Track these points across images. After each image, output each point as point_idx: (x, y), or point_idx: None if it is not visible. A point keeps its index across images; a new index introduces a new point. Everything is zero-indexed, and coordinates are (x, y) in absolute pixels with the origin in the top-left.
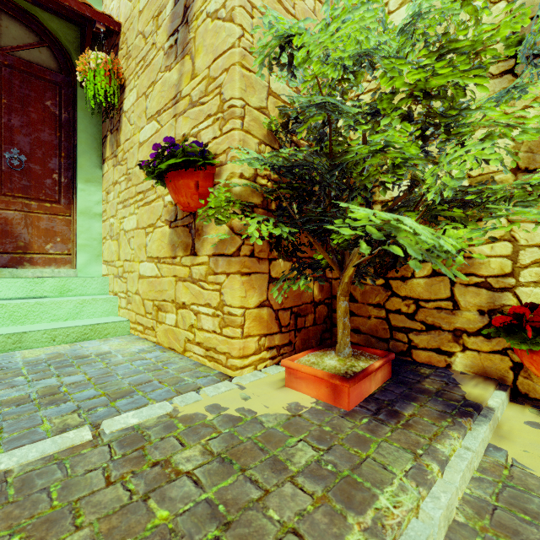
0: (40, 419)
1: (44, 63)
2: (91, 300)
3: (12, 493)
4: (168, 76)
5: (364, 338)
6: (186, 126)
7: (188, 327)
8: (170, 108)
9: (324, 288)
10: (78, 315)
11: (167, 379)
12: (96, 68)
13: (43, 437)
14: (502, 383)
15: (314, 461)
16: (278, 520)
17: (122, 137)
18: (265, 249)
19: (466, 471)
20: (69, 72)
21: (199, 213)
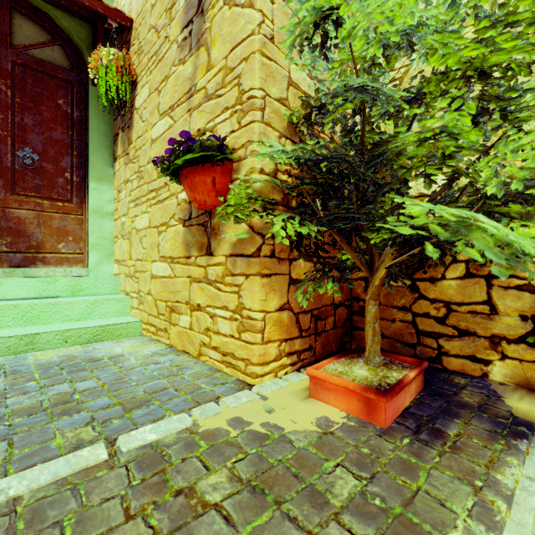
0: (52, 432)
1: (56, 62)
2: (103, 300)
3: (21, 527)
4: (182, 69)
5: (387, 343)
6: (201, 121)
7: (203, 330)
8: (184, 102)
9: (344, 290)
10: (90, 315)
11: (183, 386)
12: (108, 65)
13: (55, 454)
14: None
15: (358, 492)
16: None
17: (134, 134)
18: (285, 249)
19: None
20: (81, 70)
21: (217, 211)
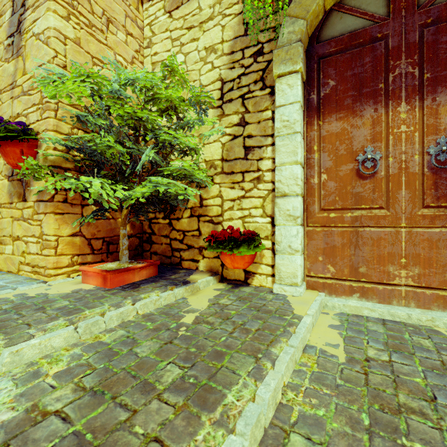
0: None
1: None
2: None
3: None
4: (7, 66)
5: (159, 257)
6: (20, 108)
7: (21, 253)
8: (9, 91)
9: (136, 227)
10: None
11: None
12: None
13: None
14: (218, 274)
15: (64, 305)
16: (21, 322)
17: None
18: (78, 198)
19: (149, 303)
20: None
21: (20, 172)
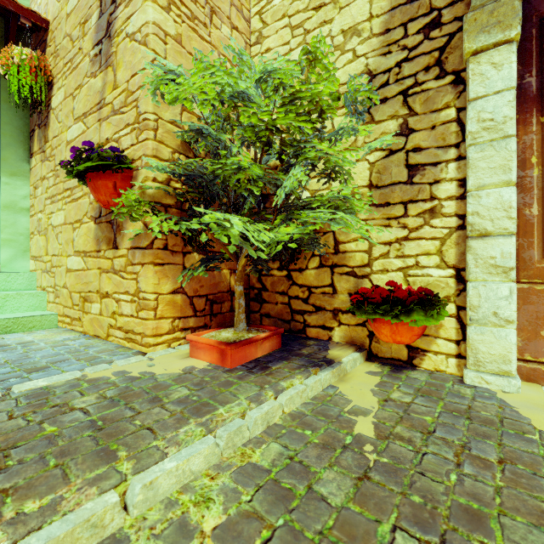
0: None
1: None
2: (15, 295)
3: None
4: (93, 82)
5: (273, 321)
6: (109, 131)
7: (111, 314)
8: (95, 112)
9: None
10: (1, 309)
11: (85, 357)
12: (20, 64)
13: None
14: (363, 348)
15: (185, 396)
16: (139, 424)
17: (50, 133)
18: (179, 243)
19: (295, 396)
20: None
21: (115, 211)
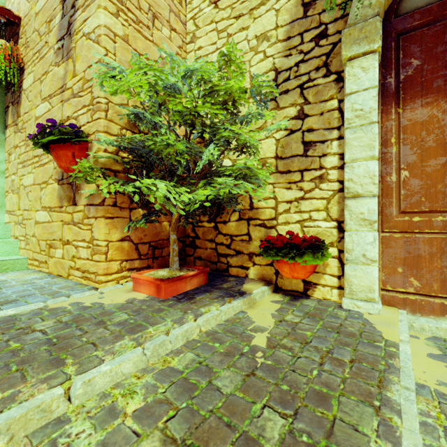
0: None
1: None
2: None
3: None
4: (57, 70)
5: (203, 263)
6: (70, 111)
7: (71, 258)
8: (59, 95)
9: (179, 230)
10: None
11: (48, 292)
12: None
13: None
14: (271, 283)
15: (124, 319)
16: (85, 340)
17: (22, 109)
18: (126, 201)
19: (211, 319)
20: None
21: (73, 175)
